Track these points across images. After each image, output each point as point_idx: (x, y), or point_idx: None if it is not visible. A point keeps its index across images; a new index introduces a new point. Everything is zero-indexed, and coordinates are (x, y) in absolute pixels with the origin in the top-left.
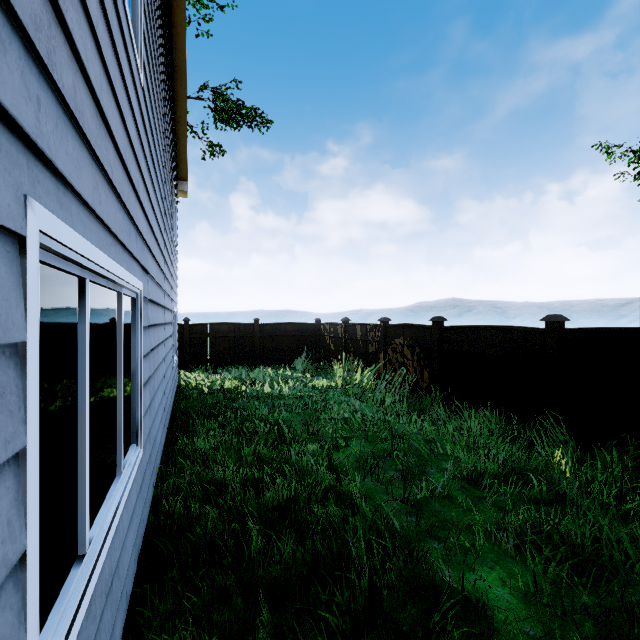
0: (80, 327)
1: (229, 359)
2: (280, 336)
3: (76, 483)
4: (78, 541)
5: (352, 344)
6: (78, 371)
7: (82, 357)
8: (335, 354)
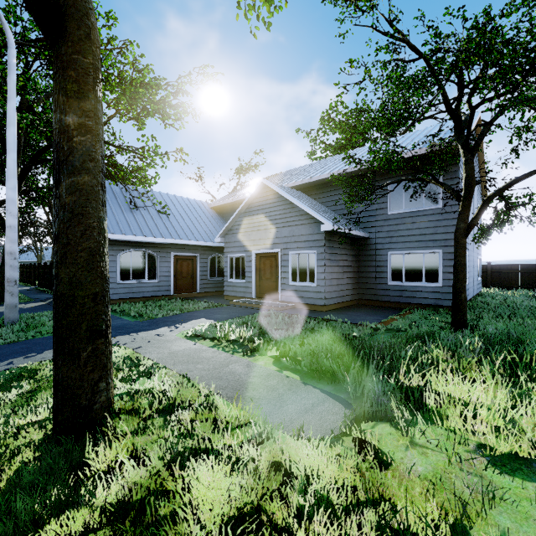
0: None
1: (519, 285)
2: None
3: None
4: None
5: None
6: None
7: None
8: None
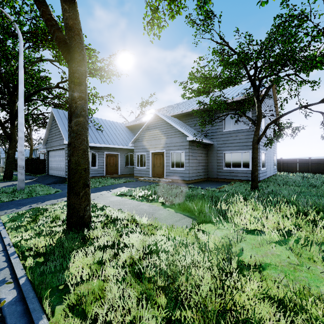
0: (262, 155)
1: (297, 170)
2: (322, 163)
3: (261, 164)
4: (261, 167)
5: None
6: (261, 158)
7: (262, 157)
8: None
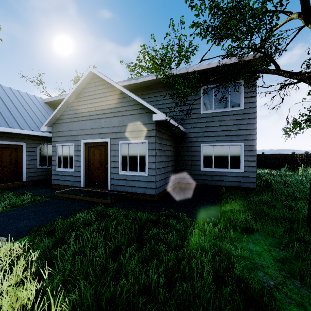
0: None
1: None
2: (273, 159)
3: None
4: None
5: (309, 161)
6: None
7: None
8: (301, 166)
